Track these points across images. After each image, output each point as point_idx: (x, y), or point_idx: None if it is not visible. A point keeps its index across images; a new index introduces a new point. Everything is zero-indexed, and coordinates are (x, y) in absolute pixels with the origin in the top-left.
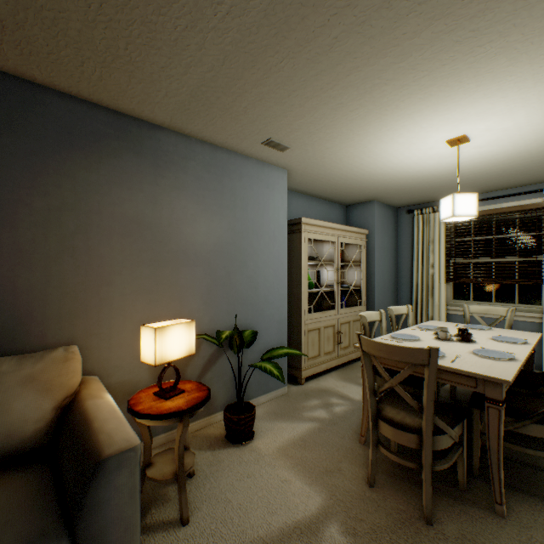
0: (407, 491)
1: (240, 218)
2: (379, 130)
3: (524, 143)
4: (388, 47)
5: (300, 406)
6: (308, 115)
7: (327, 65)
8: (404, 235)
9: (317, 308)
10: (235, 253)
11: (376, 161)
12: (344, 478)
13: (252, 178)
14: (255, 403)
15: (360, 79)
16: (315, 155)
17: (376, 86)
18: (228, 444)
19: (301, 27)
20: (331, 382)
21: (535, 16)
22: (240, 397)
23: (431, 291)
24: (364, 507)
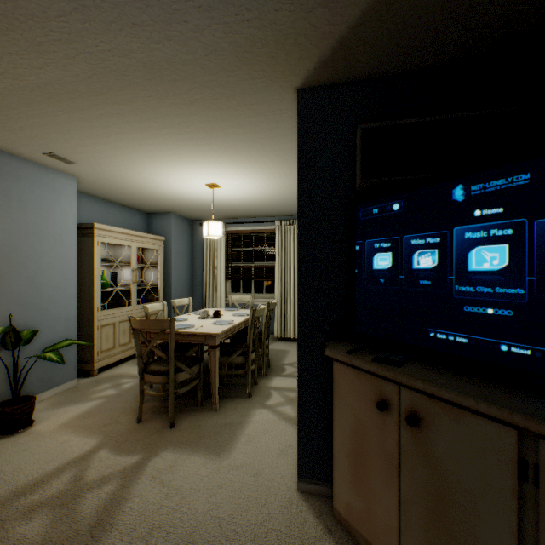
0: (165, 417)
1: (17, 219)
2: (156, 168)
3: (252, 194)
4: (143, 129)
5: (90, 392)
6: (91, 146)
7: (100, 125)
8: (198, 243)
9: (116, 306)
10: (10, 254)
11: (161, 186)
12: (120, 424)
13: (34, 181)
14: (37, 400)
15: (129, 139)
16: (105, 173)
17: (142, 145)
18: (1, 437)
19: (72, 101)
20: (126, 368)
21: (220, 142)
22: (16, 391)
23: (216, 287)
24: (131, 434)
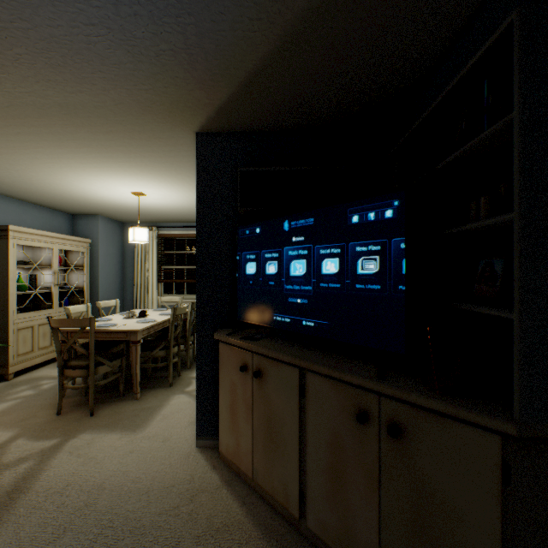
0: (86, 408)
1: None
2: (78, 177)
3: (180, 203)
4: (62, 146)
5: (5, 394)
6: (7, 155)
7: (17, 140)
8: (130, 245)
9: (35, 309)
10: None
11: (85, 191)
12: (38, 418)
13: None
14: None
15: (48, 152)
16: (22, 177)
17: (62, 158)
18: None
19: None
20: (47, 371)
21: (139, 161)
22: None
23: (148, 289)
24: (50, 424)
